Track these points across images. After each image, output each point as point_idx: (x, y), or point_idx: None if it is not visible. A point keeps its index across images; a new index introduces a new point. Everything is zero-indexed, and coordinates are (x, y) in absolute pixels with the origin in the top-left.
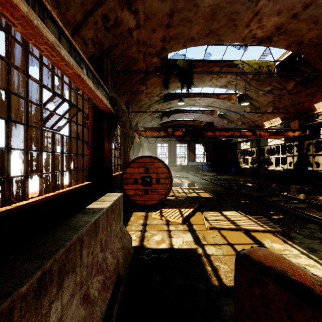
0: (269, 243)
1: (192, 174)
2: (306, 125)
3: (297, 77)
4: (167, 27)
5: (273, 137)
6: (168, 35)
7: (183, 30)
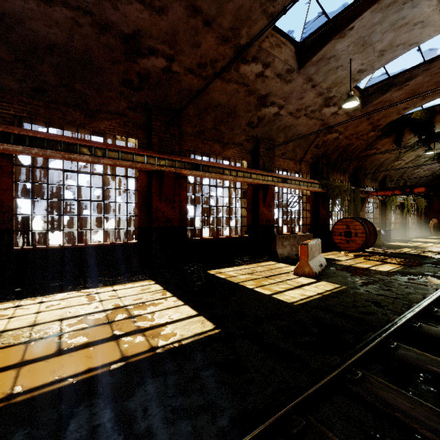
0: (386, 265)
1: None
2: None
3: None
4: (369, 119)
5: None
6: (374, 120)
7: (388, 111)
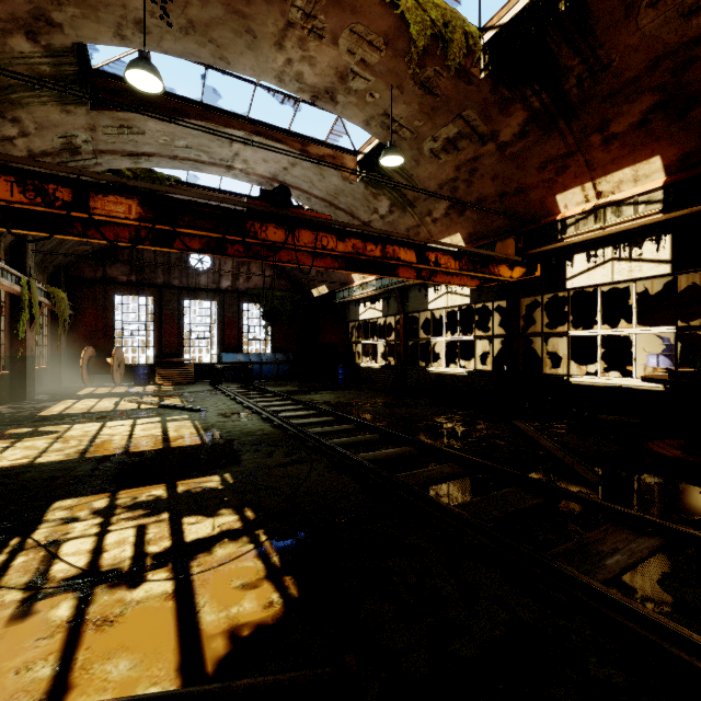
0: None
1: (226, 392)
2: (529, 255)
3: (537, 94)
4: None
5: (458, 280)
6: None
7: None
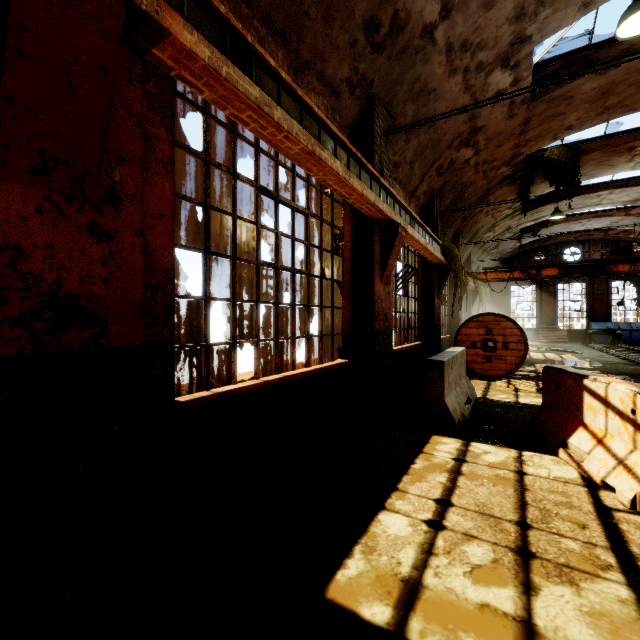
0: None
1: (595, 347)
2: None
3: None
4: (521, 134)
5: None
6: (523, 140)
7: (550, 125)
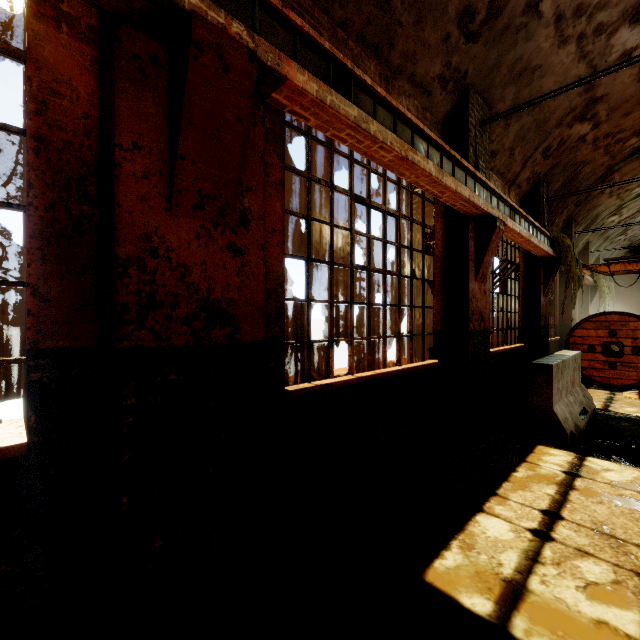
0: None
1: None
2: None
3: None
4: None
5: None
6: None
7: None
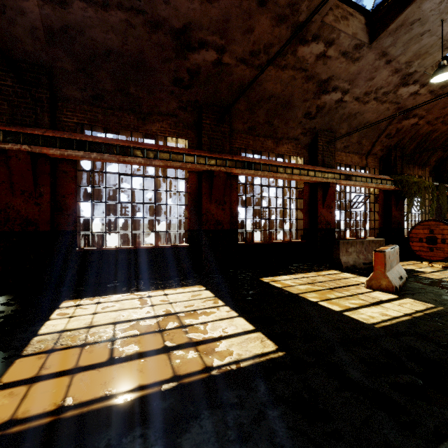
0: None
1: None
2: None
3: None
4: None
5: None
6: None
7: None
